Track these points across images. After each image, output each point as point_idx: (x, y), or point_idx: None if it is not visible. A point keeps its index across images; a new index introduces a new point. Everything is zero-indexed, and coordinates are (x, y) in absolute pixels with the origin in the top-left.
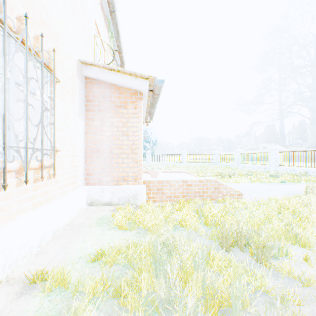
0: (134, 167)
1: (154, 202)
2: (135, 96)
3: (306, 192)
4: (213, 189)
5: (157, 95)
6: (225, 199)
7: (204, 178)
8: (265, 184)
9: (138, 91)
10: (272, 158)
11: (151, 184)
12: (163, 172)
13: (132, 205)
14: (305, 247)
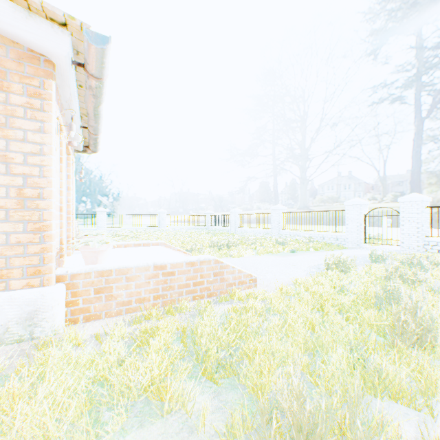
0: (29, 242)
1: (88, 320)
2: (31, 65)
3: (328, 266)
4: (212, 276)
5: (97, 79)
6: (234, 293)
7: (196, 258)
8: (275, 256)
9: (42, 55)
10: (275, 220)
11: (80, 282)
12: (121, 246)
13: (17, 344)
14: (402, 400)
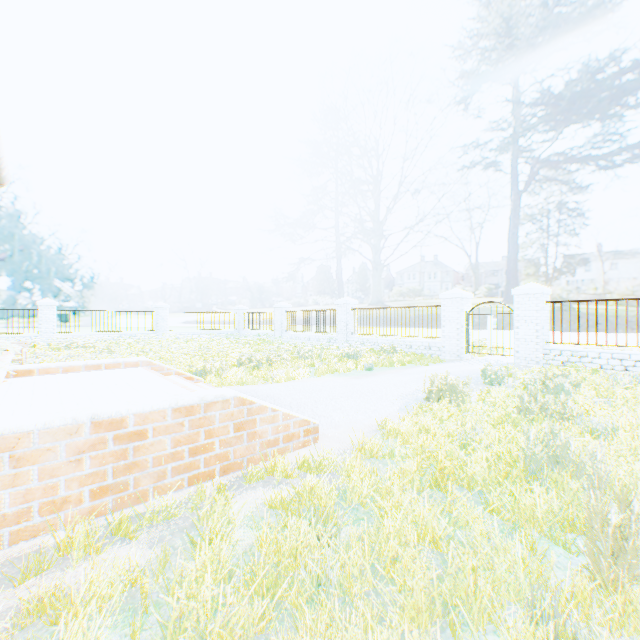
0: None
1: None
2: None
3: (429, 393)
4: (231, 431)
5: None
6: (274, 463)
7: (198, 397)
8: (344, 377)
9: None
10: (342, 320)
11: None
12: (56, 371)
13: None
14: None
